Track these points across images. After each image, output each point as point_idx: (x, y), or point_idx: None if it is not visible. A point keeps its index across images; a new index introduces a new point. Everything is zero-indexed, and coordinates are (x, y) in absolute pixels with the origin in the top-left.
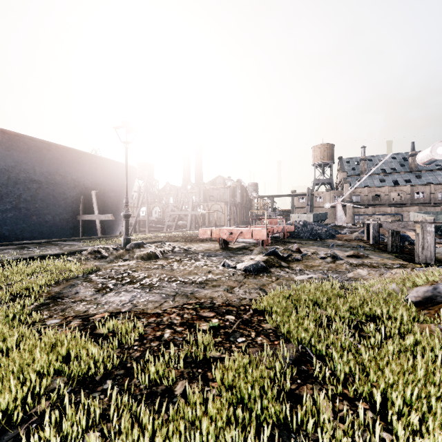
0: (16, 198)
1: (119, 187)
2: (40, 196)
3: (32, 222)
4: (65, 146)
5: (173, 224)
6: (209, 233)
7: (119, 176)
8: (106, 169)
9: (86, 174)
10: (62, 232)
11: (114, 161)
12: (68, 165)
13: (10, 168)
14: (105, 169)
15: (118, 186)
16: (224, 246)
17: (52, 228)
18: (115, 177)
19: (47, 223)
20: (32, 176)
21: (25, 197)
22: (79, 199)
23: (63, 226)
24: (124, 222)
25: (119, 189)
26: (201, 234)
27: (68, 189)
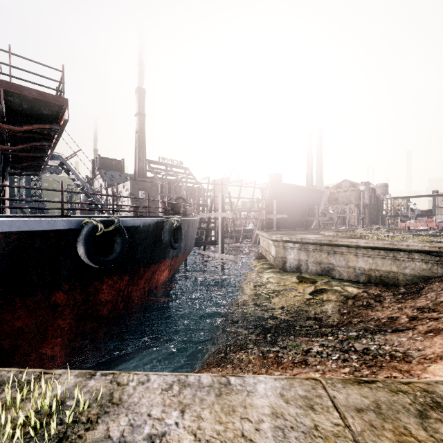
0: (292, 211)
1: (318, 202)
2: (297, 209)
3: (292, 221)
4: (306, 187)
5: (326, 223)
6: (404, 225)
7: (319, 197)
8: (316, 194)
9: (310, 198)
10: (298, 226)
11: (319, 189)
12: (306, 195)
13: (294, 199)
14: (316, 194)
15: (318, 202)
16: (408, 230)
17: (296, 224)
18: (318, 198)
19: (296, 221)
20: (298, 201)
21: (294, 210)
22: (306, 210)
23: (299, 223)
24: (362, 221)
25: (318, 203)
26: (399, 225)
27: (304, 206)
